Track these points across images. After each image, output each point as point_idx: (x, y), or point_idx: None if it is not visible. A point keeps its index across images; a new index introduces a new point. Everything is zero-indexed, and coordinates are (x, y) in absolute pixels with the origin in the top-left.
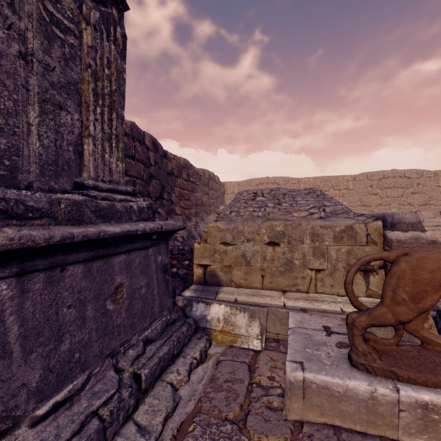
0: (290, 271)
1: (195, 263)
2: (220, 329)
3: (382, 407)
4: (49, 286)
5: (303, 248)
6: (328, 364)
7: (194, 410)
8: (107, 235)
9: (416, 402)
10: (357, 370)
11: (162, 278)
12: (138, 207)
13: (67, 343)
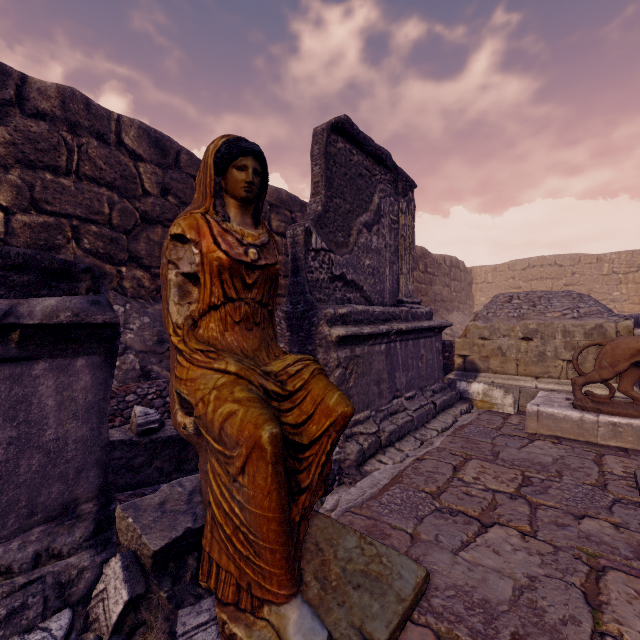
0: (542, 361)
1: (456, 354)
2: (480, 399)
3: (587, 425)
4: (405, 348)
5: (555, 342)
6: (556, 406)
7: (468, 423)
8: (423, 327)
9: (608, 422)
10: (576, 409)
11: (438, 358)
12: (425, 312)
13: (410, 374)
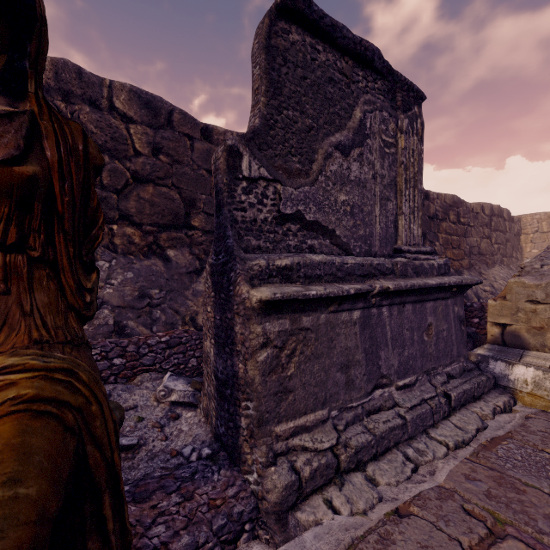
0: None
1: (489, 321)
2: (528, 391)
3: None
4: (398, 315)
5: None
6: None
7: (505, 435)
8: (428, 285)
9: None
10: None
11: (458, 327)
12: (437, 264)
13: (406, 352)
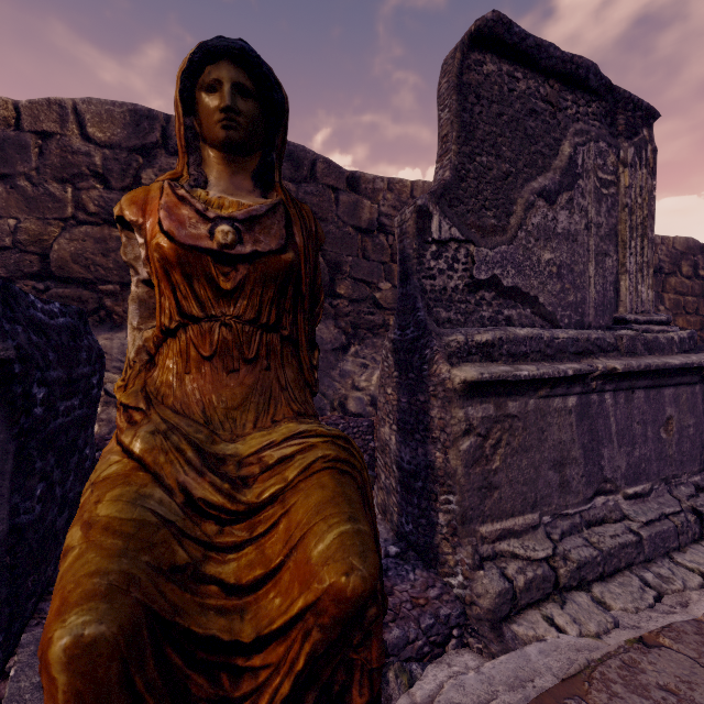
0: None
1: None
2: None
3: None
4: (626, 403)
5: None
6: None
7: None
8: (669, 366)
9: None
10: None
11: None
12: (678, 337)
13: (637, 452)
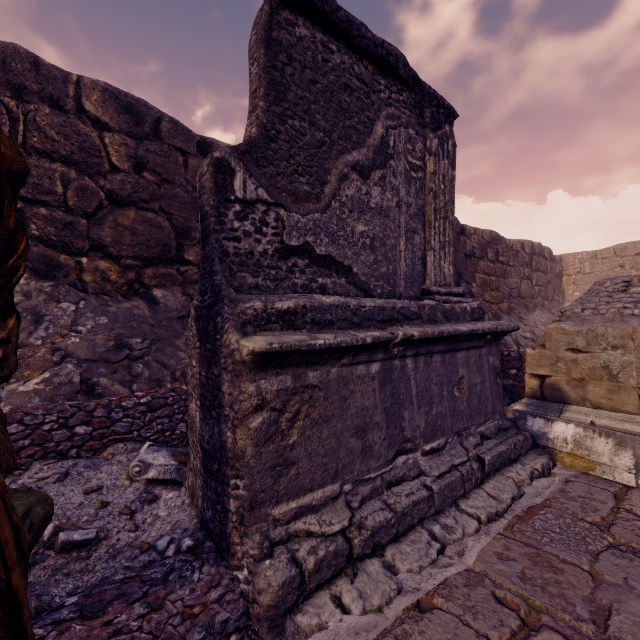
0: None
1: (527, 372)
2: (568, 451)
3: None
4: (425, 367)
5: None
6: None
7: (542, 503)
8: (459, 332)
9: None
10: None
11: (493, 380)
12: (470, 307)
13: (434, 410)
